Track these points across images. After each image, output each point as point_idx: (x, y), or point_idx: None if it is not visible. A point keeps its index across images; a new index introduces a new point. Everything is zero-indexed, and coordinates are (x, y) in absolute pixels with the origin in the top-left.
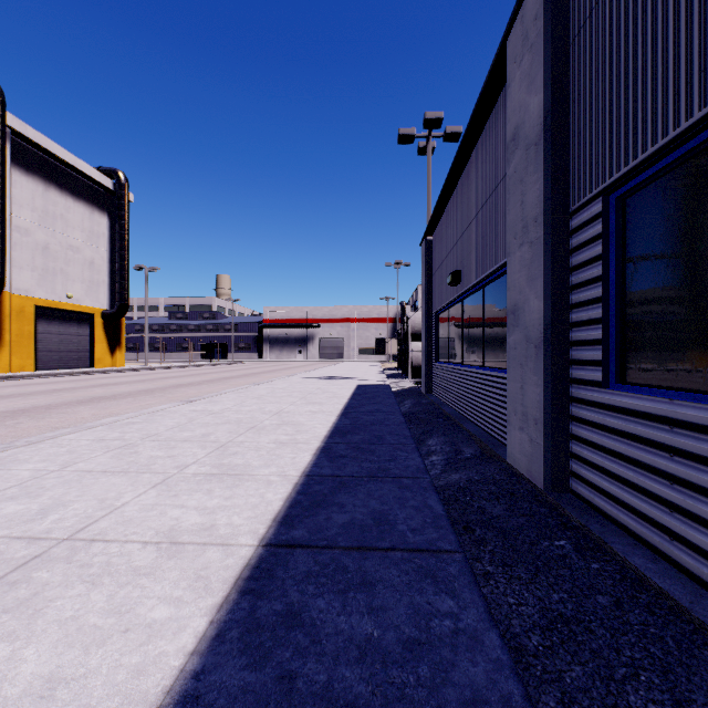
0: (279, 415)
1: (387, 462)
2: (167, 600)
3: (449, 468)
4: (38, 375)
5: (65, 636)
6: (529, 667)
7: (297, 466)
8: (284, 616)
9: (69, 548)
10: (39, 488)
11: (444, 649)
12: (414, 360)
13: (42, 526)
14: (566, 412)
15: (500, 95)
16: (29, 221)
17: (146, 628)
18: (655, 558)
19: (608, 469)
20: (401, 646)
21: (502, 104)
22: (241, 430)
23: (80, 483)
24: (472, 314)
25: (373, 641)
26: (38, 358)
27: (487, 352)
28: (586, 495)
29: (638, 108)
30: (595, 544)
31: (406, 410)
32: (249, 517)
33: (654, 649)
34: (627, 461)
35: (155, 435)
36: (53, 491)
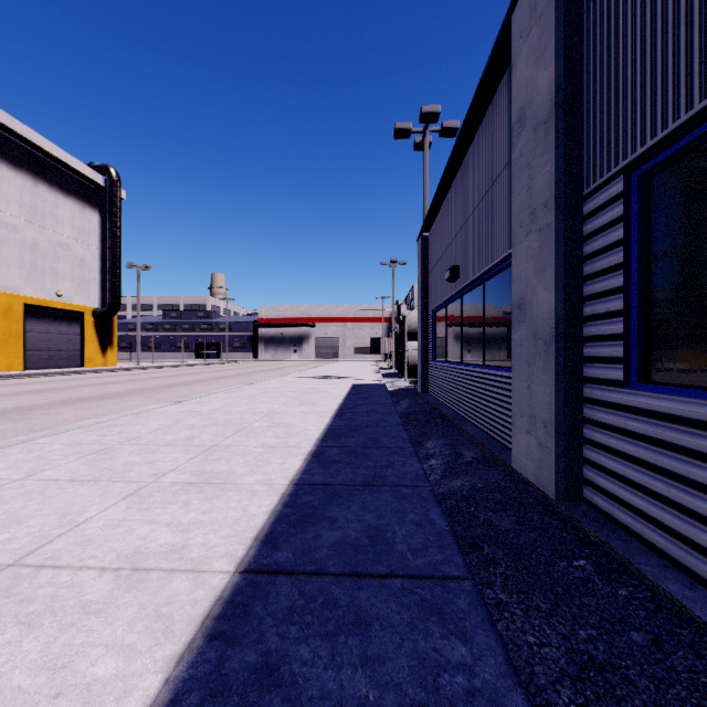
0: (270, 416)
1: (384, 469)
2: (116, 648)
3: (450, 473)
4: (26, 375)
5: None
6: None
7: (285, 473)
8: (258, 671)
9: (11, 576)
10: None
11: None
12: (410, 359)
13: None
14: (580, 414)
15: (503, 78)
16: (17, 217)
17: (83, 692)
18: (691, 582)
19: (631, 478)
20: None
21: (505, 87)
22: (229, 433)
23: (42, 495)
24: (472, 311)
25: None
26: (26, 358)
27: (487, 350)
28: (604, 505)
29: (669, 71)
30: (619, 565)
31: (403, 411)
32: (227, 535)
33: None
34: (655, 471)
35: (136, 438)
36: (10, 504)
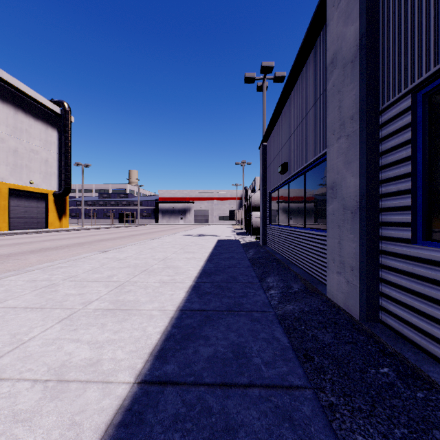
0: (164, 261)
1: (241, 298)
2: None
3: (284, 300)
4: (9, 233)
5: None
6: None
7: (173, 301)
8: None
9: None
10: None
11: None
12: (254, 223)
13: None
14: (377, 261)
15: (318, 37)
16: (4, 133)
17: None
18: None
19: (418, 308)
20: None
21: (320, 43)
22: (136, 273)
23: (2, 319)
24: (296, 192)
25: None
26: (10, 222)
27: (307, 217)
28: (395, 326)
29: None
30: (413, 371)
31: (250, 257)
32: (130, 351)
33: None
34: (437, 304)
35: (74, 276)
36: None
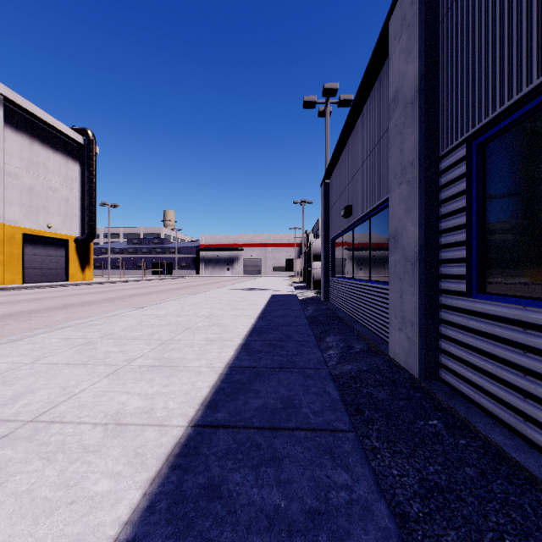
0: (210, 318)
1: (294, 356)
2: (109, 474)
3: (343, 360)
4: (24, 287)
5: (19, 508)
6: (411, 532)
7: (222, 359)
8: (206, 489)
9: (32, 428)
10: (13, 378)
11: (340, 519)
12: (315, 275)
13: (12, 409)
14: (437, 316)
15: (383, 67)
16: (18, 168)
17: (89, 500)
18: (511, 435)
19: (471, 362)
20: (303, 516)
21: (385, 74)
22: (179, 330)
23: (47, 374)
24: (361, 239)
25: (280, 511)
26: (25, 274)
27: (372, 269)
28: (453, 382)
29: (497, 71)
30: (461, 423)
31: (309, 314)
32: (181, 401)
33: (515, 515)
34: (487, 356)
35: (111, 334)
36: (25, 380)
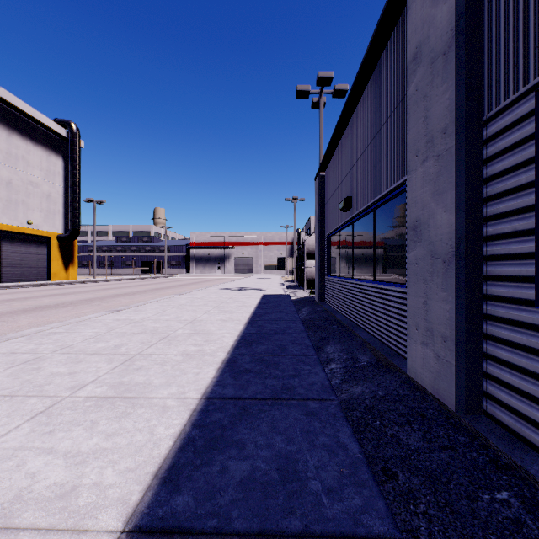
0: (192, 324)
1: (291, 379)
2: None
3: (349, 377)
4: (0, 287)
5: None
6: None
7: (198, 384)
8: None
9: None
10: None
11: None
12: (308, 274)
13: None
14: (480, 330)
15: (394, 30)
16: None
17: None
18: None
19: None
20: None
21: (396, 38)
22: (153, 341)
23: None
24: (363, 235)
25: None
26: (2, 273)
27: (377, 267)
28: (509, 422)
29: None
30: None
31: (304, 317)
32: (126, 469)
33: None
34: None
35: (68, 346)
36: None
